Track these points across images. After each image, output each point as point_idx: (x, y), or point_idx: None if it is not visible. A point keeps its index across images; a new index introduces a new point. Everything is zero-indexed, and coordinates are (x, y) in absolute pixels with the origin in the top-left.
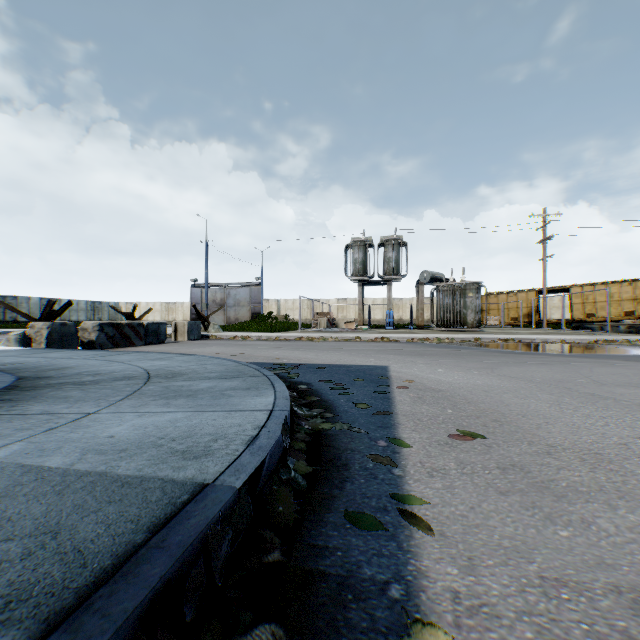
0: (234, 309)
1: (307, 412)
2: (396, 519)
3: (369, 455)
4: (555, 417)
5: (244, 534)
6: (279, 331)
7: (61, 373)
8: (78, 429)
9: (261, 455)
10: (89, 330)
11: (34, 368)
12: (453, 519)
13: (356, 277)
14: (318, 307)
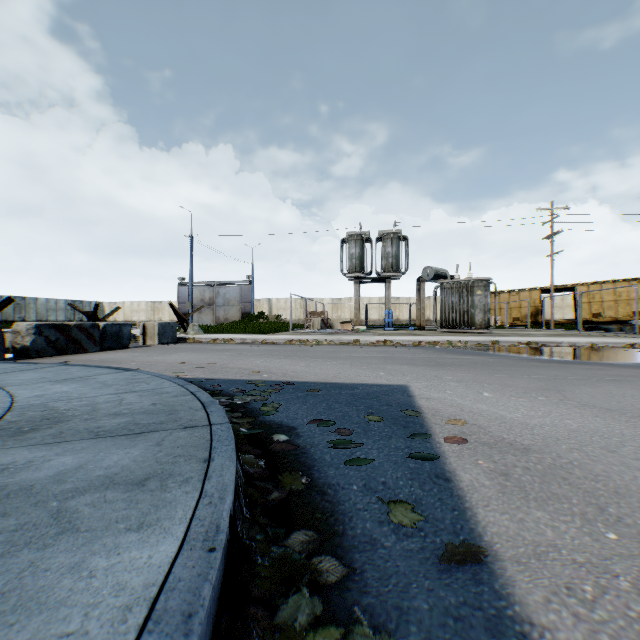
0: (223, 309)
1: (276, 551)
2: None
3: None
4: None
5: None
6: (268, 332)
7: None
8: None
9: None
10: (22, 333)
11: None
12: None
13: (352, 274)
14: (311, 307)
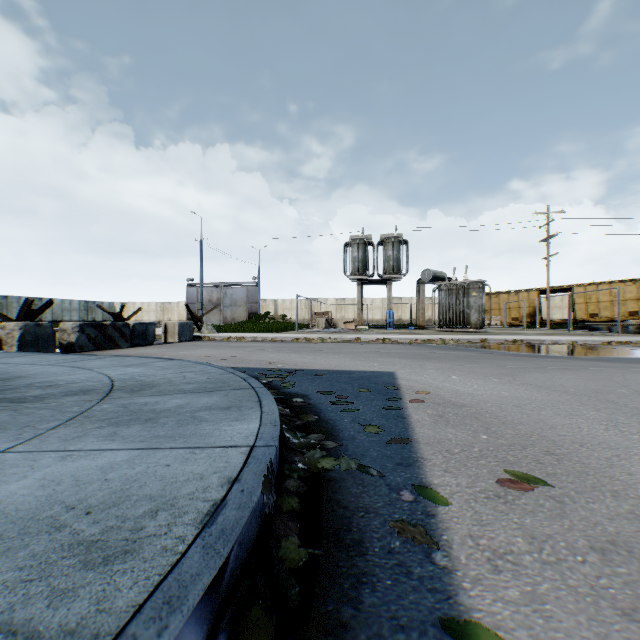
0: (231, 309)
1: (302, 439)
2: None
3: (392, 521)
4: (622, 447)
5: None
6: (276, 332)
7: (8, 384)
8: None
9: (220, 552)
10: (68, 331)
11: None
12: None
13: (355, 276)
14: (316, 307)
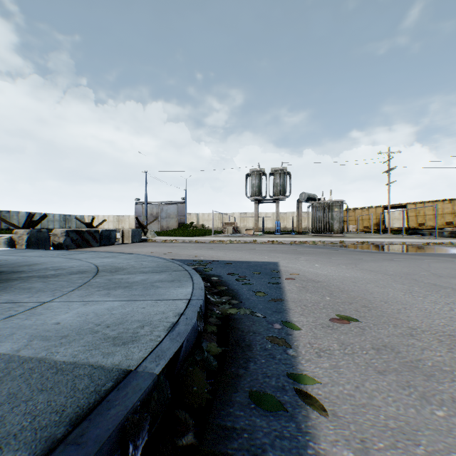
0: (166, 220)
1: (218, 299)
2: (293, 398)
3: (267, 337)
4: (410, 303)
5: (162, 417)
6: (198, 236)
7: (31, 268)
8: (32, 316)
9: (179, 341)
10: (58, 235)
11: (12, 264)
12: (342, 398)
13: (253, 197)
14: (226, 219)
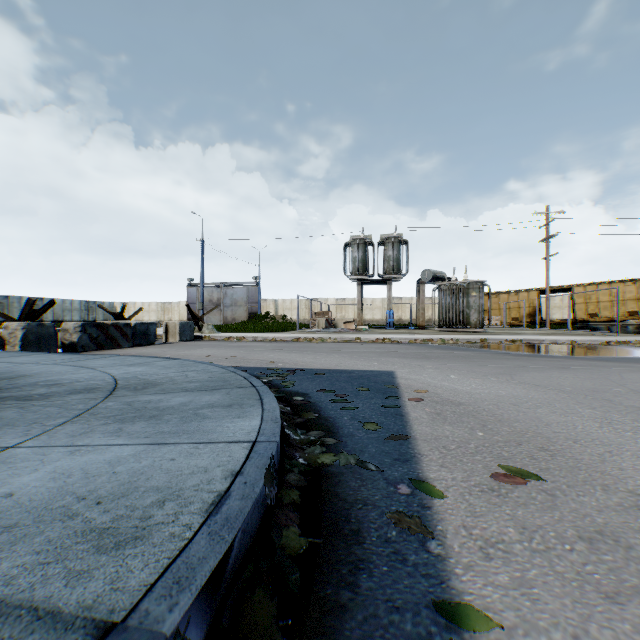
0: (231, 309)
1: (303, 436)
2: None
3: (389, 513)
4: (615, 443)
5: None
6: (276, 331)
7: (13, 383)
8: None
9: (225, 538)
10: (70, 331)
11: None
12: None
13: (355, 276)
14: (316, 307)
